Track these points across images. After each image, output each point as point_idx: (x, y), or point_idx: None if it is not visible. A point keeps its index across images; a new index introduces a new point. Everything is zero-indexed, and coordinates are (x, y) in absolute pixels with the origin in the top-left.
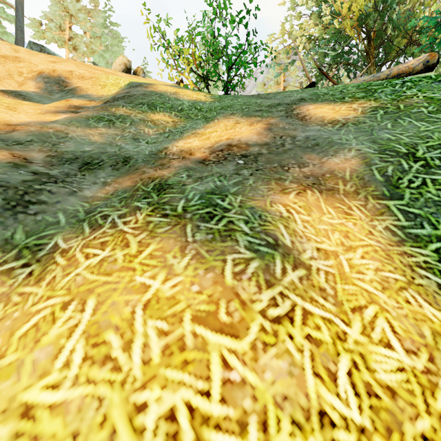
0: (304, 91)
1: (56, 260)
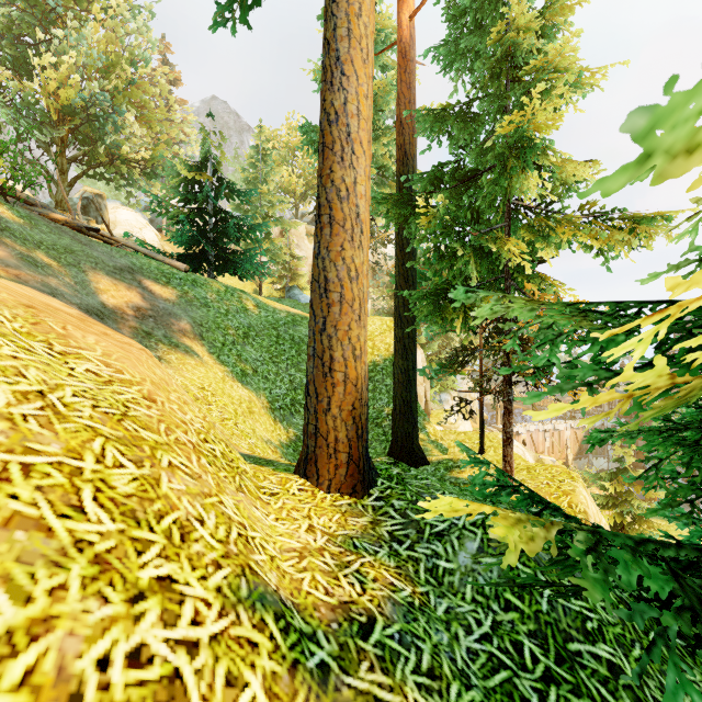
0: (122, 256)
1: (165, 358)
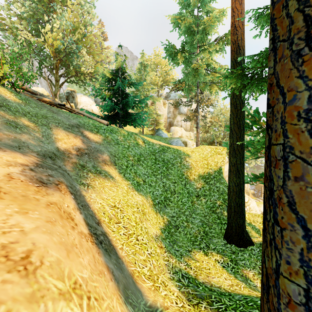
0: (74, 118)
1: (91, 184)
